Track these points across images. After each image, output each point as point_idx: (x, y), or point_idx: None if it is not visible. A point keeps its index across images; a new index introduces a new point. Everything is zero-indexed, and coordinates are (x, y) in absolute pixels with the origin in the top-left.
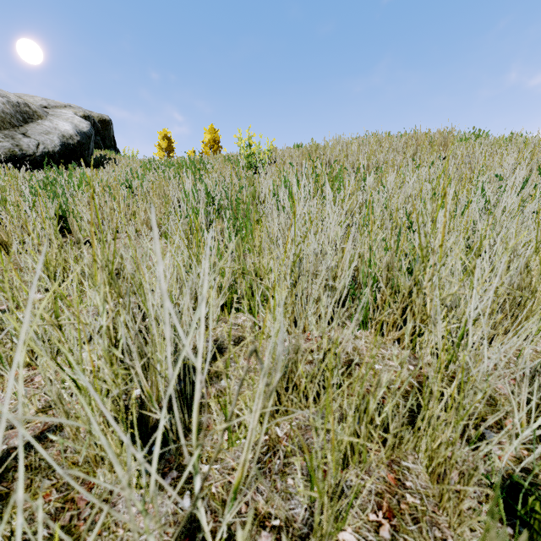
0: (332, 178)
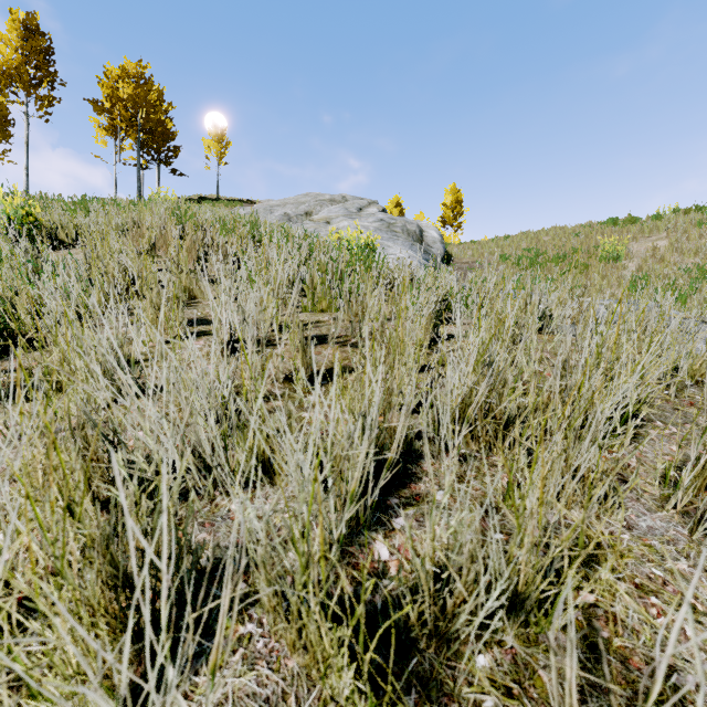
0: (700, 270)
